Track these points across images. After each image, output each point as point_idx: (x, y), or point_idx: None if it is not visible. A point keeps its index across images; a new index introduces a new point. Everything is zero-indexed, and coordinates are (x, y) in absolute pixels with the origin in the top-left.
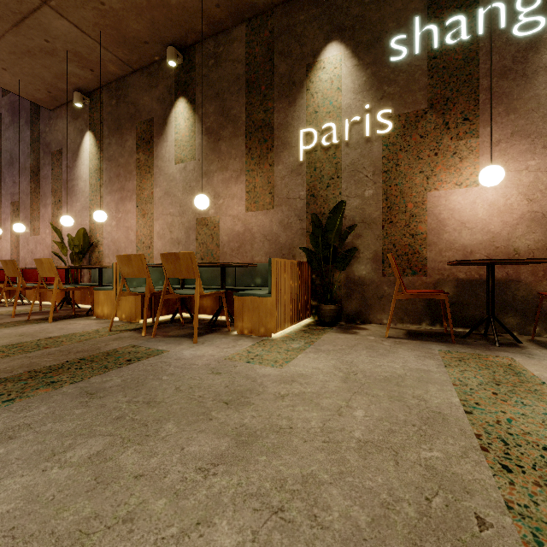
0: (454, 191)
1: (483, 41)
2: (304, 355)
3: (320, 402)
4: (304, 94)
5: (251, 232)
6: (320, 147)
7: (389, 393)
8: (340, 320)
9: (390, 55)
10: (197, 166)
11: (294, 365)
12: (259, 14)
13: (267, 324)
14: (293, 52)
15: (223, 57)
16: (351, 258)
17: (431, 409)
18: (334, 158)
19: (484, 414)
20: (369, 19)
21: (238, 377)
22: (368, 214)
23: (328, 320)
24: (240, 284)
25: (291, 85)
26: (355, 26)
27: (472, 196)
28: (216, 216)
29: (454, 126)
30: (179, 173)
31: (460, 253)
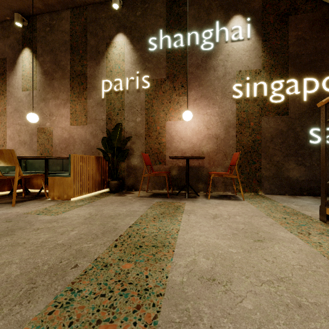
0: (177, 122)
1: (189, 49)
2: (79, 208)
3: (58, 230)
4: (105, 60)
5: (73, 138)
6: (114, 91)
7: (102, 222)
8: (124, 189)
9: (148, 47)
10: (37, 94)
11: (66, 213)
12: (78, 7)
13: (68, 193)
14: (98, 34)
15: (55, 28)
16: (127, 155)
17: (114, 227)
18: (121, 98)
19: (137, 226)
20: (139, 25)
21: (21, 222)
22: (138, 131)
23: (114, 190)
24: (66, 170)
25: (97, 53)
26: (131, 27)
27: (185, 125)
28: (51, 127)
29: (177, 89)
30: (25, 97)
31: (180, 153)
